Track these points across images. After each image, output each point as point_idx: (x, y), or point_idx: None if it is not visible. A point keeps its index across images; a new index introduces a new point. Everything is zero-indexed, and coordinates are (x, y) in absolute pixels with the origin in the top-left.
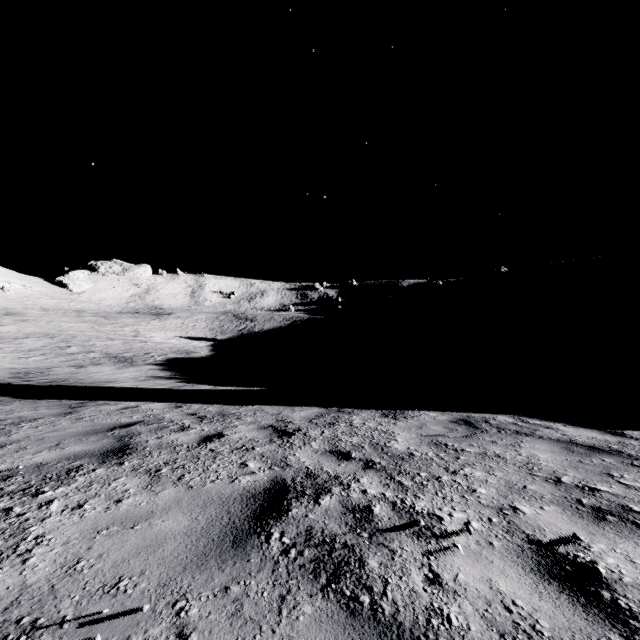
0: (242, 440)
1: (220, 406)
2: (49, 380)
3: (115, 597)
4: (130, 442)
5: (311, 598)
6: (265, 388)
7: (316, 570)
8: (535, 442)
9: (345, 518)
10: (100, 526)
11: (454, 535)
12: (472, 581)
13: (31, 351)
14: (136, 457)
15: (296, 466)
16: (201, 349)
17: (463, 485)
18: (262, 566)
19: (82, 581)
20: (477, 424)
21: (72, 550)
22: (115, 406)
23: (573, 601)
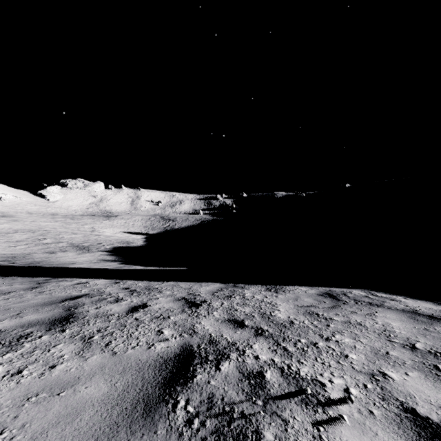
0: (161, 310)
1: (147, 282)
2: (28, 262)
3: None
4: (74, 312)
5: None
6: (181, 268)
7: None
8: (386, 312)
9: (242, 384)
10: (31, 392)
11: (337, 403)
12: None
13: (18, 242)
14: (76, 325)
15: (201, 333)
16: (137, 240)
17: (336, 351)
18: (167, 439)
19: None
20: (338, 297)
21: None
22: (71, 282)
23: None
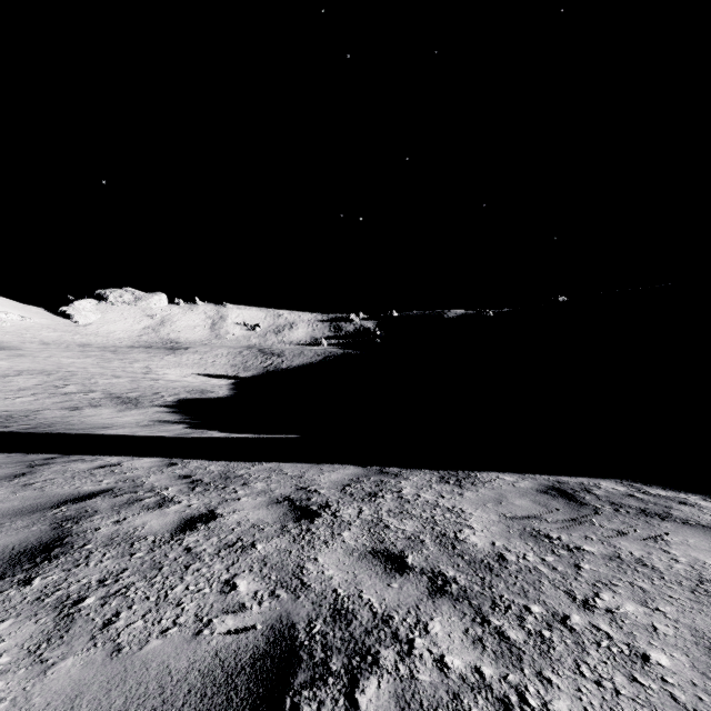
0: (240, 527)
1: (226, 463)
2: (32, 426)
3: None
4: (70, 531)
5: None
6: (289, 436)
7: None
8: (684, 532)
9: None
10: None
11: None
12: None
13: (21, 390)
14: (61, 565)
15: (317, 588)
16: (220, 388)
17: (618, 641)
18: None
19: None
20: (578, 496)
21: None
22: (89, 463)
23: None
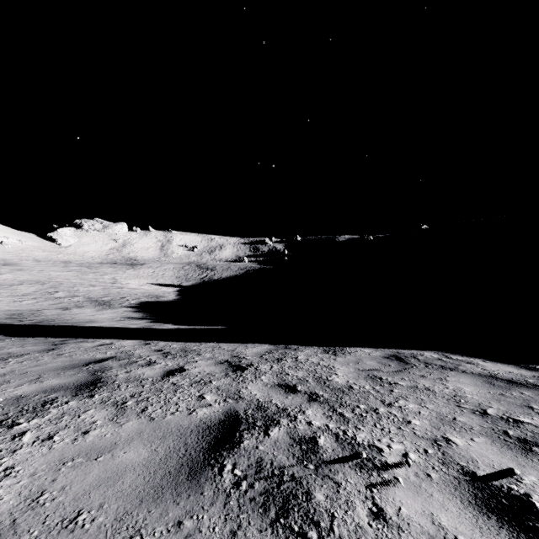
0: (201, 374)
1: (183, 343)
2: (38, 320)
3: (72, 532)
4: (102, 376)
5: (261, 534)
6: (222, 327)
7: (266, 504)
8: (459, 376)
9: (292, 450)
10: (66, 457)
11: (394, 467)
12: (414, 515)
13: (24, 296)
14: (106, 390)
15: (248, 399)
16: (169, 294)
17: (399, 417)
18: (215, 499)
19: (43, 515)
20: (407, 359)
21: (37, 482)
22: (92, 343)
23: (513, 537)
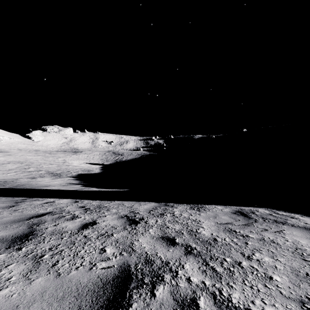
0: (106, 227)
1: (99, 201)
2: (15, 185)
3: None
4: (35, 229)
5: None
6: (126, 190)
7: None
8: (291, 229)
9: None
10: None
11: None
12: None
13: (9, 170)
14: (33, 243)
15: (139, 251)
16: (96, 169)
17: (260, 271)
18: None
19: None
20: (248, 215)
21: None
22: (41, 201)
23: None
